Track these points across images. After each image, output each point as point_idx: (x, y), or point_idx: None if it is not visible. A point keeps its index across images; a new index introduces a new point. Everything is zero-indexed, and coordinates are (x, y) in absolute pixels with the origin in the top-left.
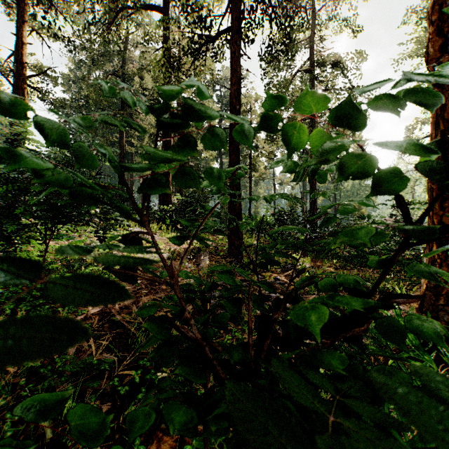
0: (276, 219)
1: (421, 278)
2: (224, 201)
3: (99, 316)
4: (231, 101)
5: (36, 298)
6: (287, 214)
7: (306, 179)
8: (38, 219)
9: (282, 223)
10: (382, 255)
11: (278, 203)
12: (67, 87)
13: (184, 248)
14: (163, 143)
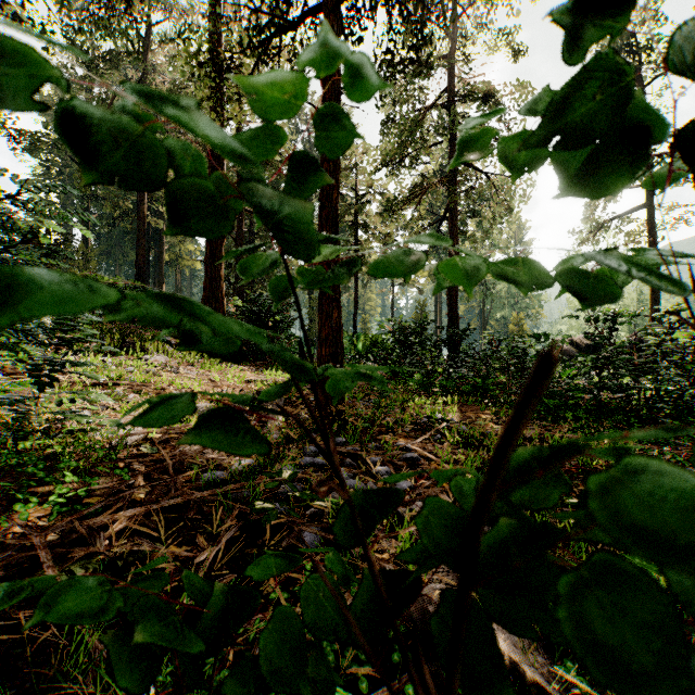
0: (398, 339)
1: None
2: (275, 281)
3: (10, 567)
4: None
5: None
6: (414, 332)
7: None
8: None
9: (407, 346)
10: (567, 398)
11: (401, 315)
12: (47, 114)
13: (242, 391)
14: None
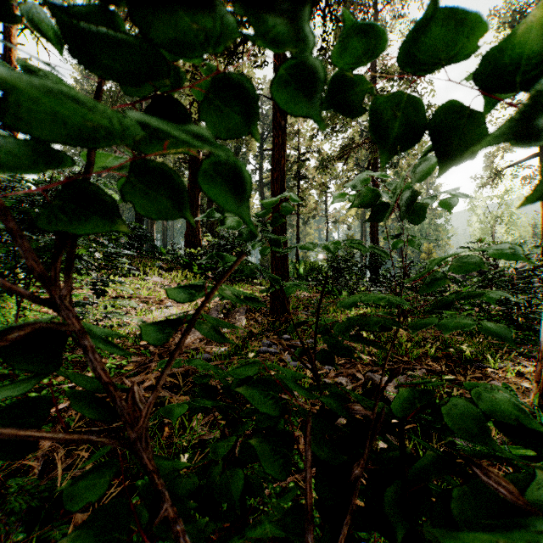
0: (330, 265)
1: (538, 351)
2: (262, 243)
3: None
4: (275, 115)
5: (4, 377)
6: (343, 259)
7: (366, 217)
8: (5, 267)
9: (337, 270)
10: (462, 310)
11: None
12: None
13: (215, 303)
14: (189, 171)
